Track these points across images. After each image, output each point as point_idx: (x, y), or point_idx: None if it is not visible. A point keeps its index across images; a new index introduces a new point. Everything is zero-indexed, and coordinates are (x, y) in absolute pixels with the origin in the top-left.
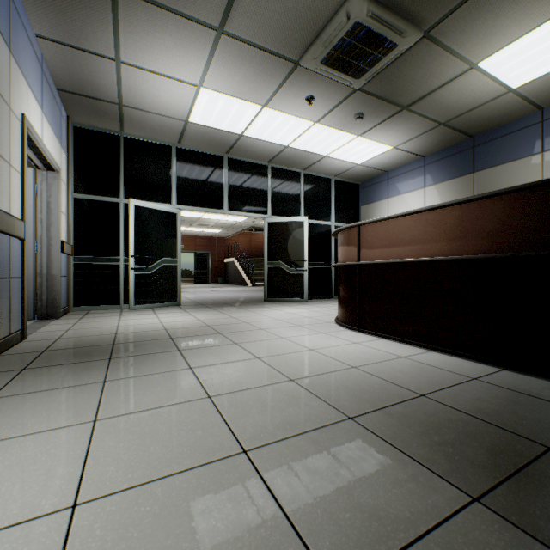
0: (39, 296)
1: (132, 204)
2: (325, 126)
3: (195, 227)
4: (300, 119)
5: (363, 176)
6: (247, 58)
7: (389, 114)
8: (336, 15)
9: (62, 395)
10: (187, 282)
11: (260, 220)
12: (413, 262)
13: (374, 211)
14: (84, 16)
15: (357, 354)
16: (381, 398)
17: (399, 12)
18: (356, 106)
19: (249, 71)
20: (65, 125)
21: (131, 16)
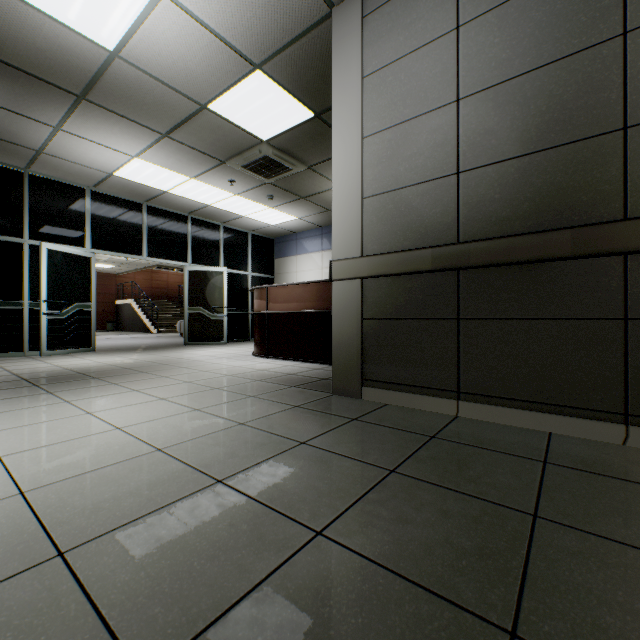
0: None
1: (44, 247)
2: (244, 198)
3: None
4: (223, 190)
5: (277, 234)
6: (184, 152)
7: (293, 199)
8: (253, 148)
9: (98, 388)
10: None
11: None
12: (298, 313)
13: (286, 265)
14: (40, 101)
15: (265, 366)
16: (273, 376)
17: (292, 156)
18: (268, 191)
19: (184, 158)
20: None
21: (88, 112)
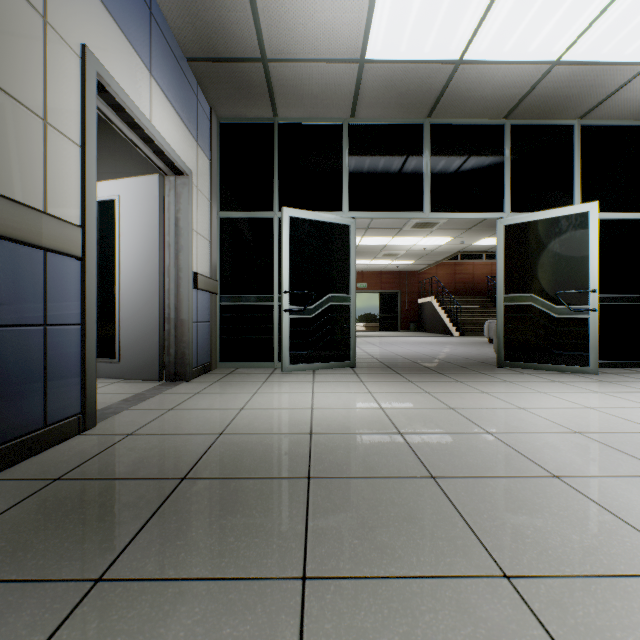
0: (167, 348)
1: (285, 215)
2: None
3: (380, 259)
4: None
5: None
6: None
7: None
8: None
9: None
10: (372, 328)
11: (473, 239)
12: None
13: None
14: None
15: None
16: None
17: None
18: None
19: None
20: (207, 119)
21: None
